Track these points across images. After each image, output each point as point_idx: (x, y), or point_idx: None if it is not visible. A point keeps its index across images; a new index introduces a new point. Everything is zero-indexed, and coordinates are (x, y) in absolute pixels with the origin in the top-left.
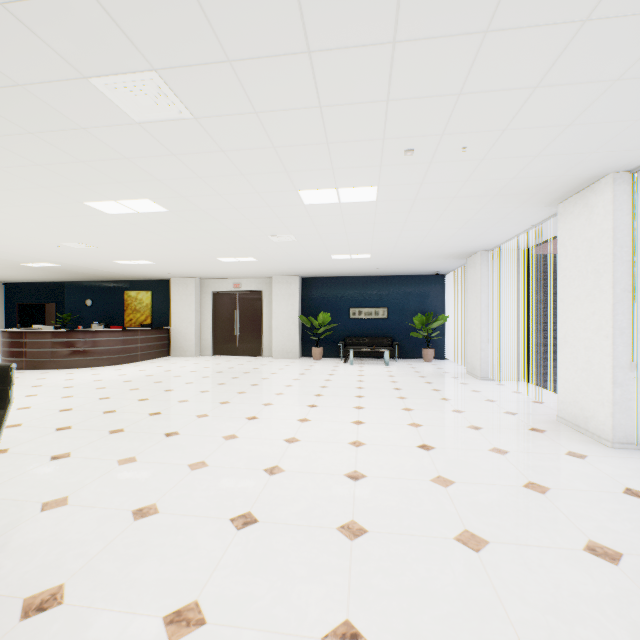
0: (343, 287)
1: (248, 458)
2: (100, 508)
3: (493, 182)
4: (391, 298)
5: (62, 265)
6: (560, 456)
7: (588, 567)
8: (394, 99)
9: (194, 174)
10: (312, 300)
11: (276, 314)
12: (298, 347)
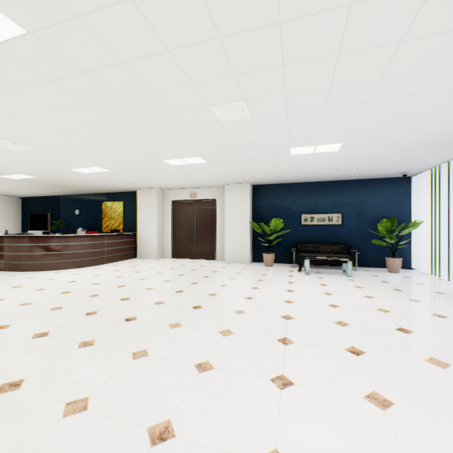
0: (294, 193)
1: None
2: None
3: None
4: (346, 203)
5: (36, 176)
6: None
7: None
8: None
9: None
10: (263, 207)
11: (228, 220)
12: (249, 252)
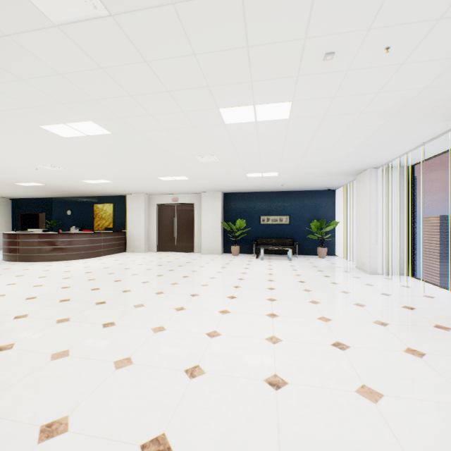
0: (255, 200)
1: (171, 355)
2: (10, 421)
3: (403, 93)
4: (292, 208)
5: (45, 184)
6: None
7: None
8: None
9: (124, 92)
10: (231, 210)
11: (204, 221)
12: (220, 246)
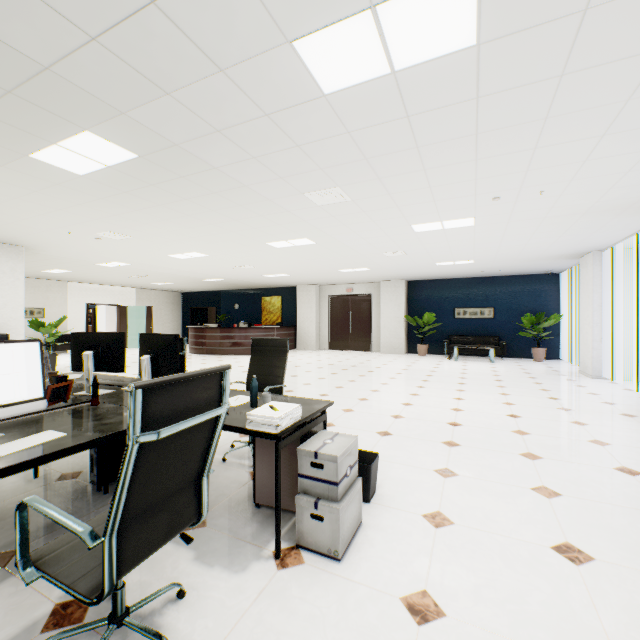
0: (447, 289)
1: (378, 410)
2: None
3: (578, 206)
4: (497, 298)
5: (226, 279)
6: (637, 431)
7: (610, 474)
8: (480, 178)
9: (341, 224)
10: (417, 301)
11: (384, 314)
12: (404, 344)
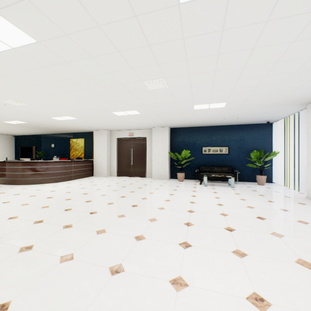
0: (197, 133)
1: None
2: None
3: None
4: (231, 140)
5: (27, 122)
6: None
7: None
8: None
9: None
10: (177, 142)
11: (154, 151)
12: (168, 172)
